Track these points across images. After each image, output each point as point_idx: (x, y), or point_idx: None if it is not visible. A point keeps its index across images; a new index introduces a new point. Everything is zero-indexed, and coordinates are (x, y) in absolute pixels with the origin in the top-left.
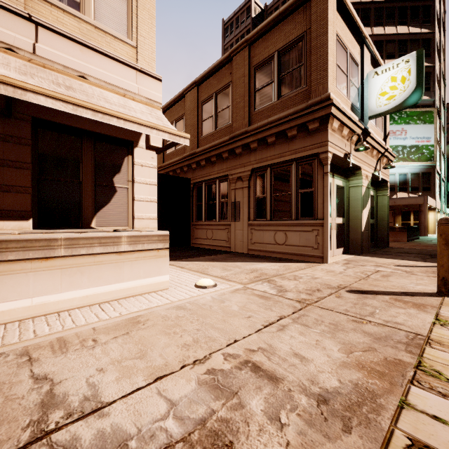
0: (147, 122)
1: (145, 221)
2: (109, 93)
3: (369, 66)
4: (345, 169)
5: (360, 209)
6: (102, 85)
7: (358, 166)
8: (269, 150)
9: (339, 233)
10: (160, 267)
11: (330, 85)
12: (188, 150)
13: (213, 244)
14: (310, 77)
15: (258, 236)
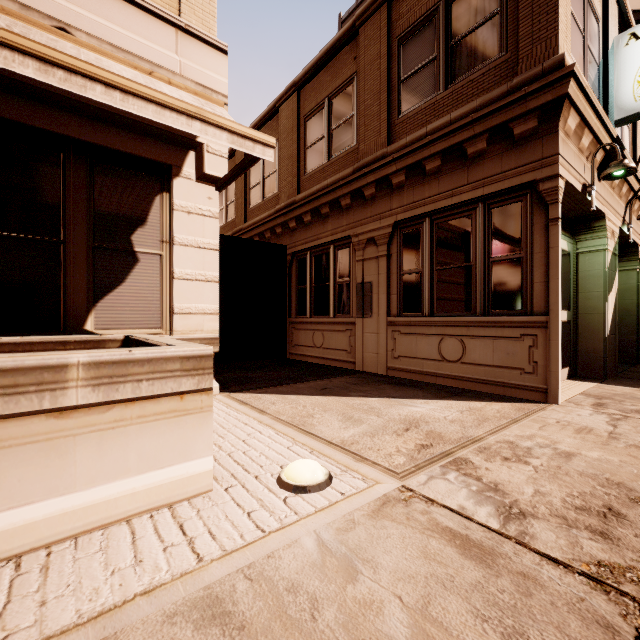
0: (179, 102)
1: (195, 318)
2: (118, 65)
3: (615, 28)
4: (571, 219)
5: (601, 294)
6: (106, 50)
7: (599, 212)
8: (429, 185)
9: (562, 339)
10: (187, 439)
11: (561, 42)
12: (283, 199)
13: (325, 356)
14: (515, 33)
15: (406, 345)
